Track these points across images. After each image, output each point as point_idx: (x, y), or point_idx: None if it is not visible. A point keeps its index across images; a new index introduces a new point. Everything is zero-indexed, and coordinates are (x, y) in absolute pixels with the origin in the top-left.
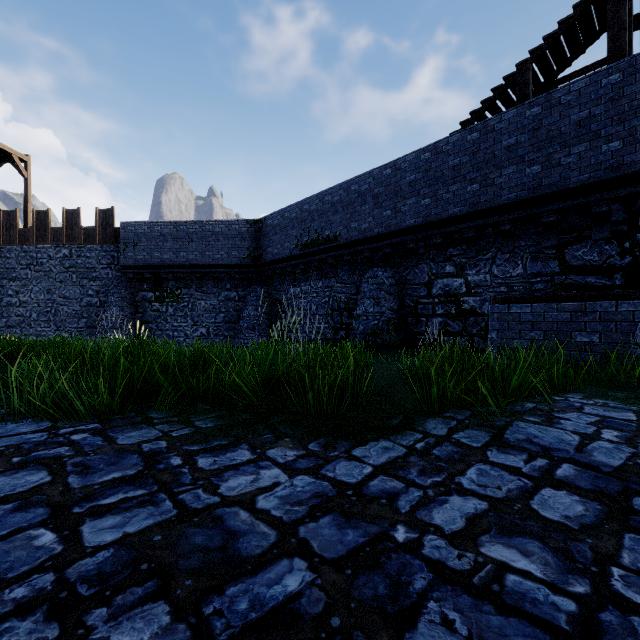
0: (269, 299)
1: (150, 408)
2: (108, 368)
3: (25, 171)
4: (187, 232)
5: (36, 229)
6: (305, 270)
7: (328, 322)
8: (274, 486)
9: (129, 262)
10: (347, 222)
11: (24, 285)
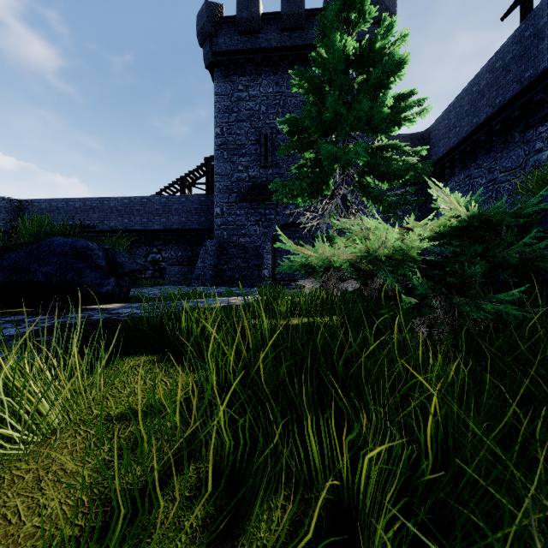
0: None
1: None
2: None
3: None
4: None
5: None
6: None
7: None
8: None
9: None
10: (101, 220)
11: None
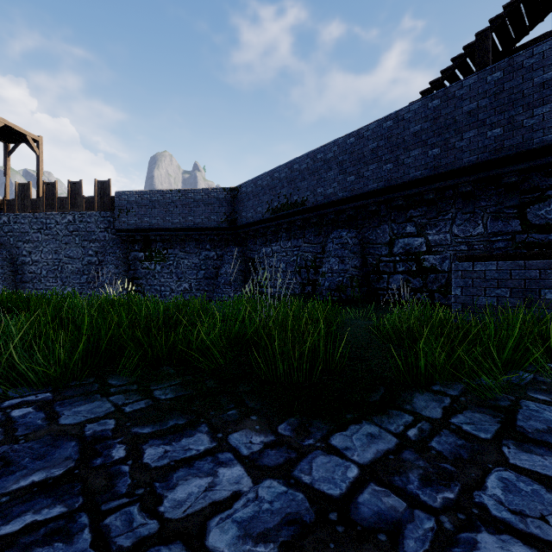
0: (243, 258)
1: (112, 372)
2: (71, 329)
3: (37, 149)
4: (172, 199)
5: (45, 199)
6: (275, 232)
7: (296, 278)
8: (233, 499)
9: (123, 226)
10: (313, 188)
11: (36, 246)
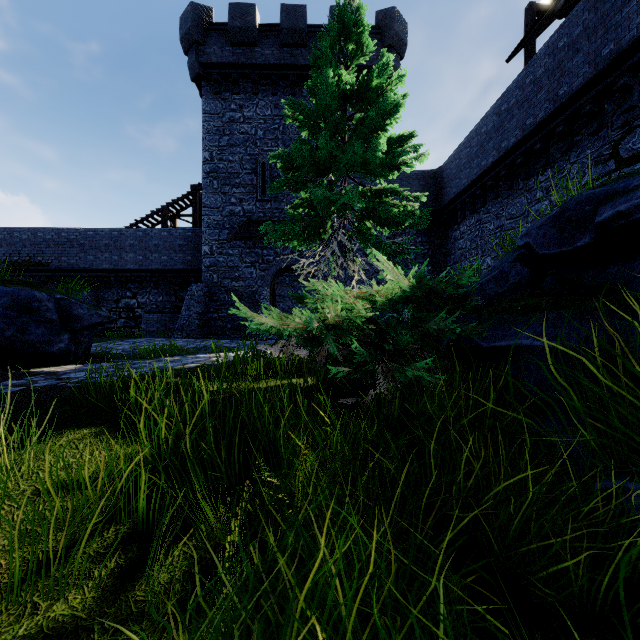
0: None
1: None
2: None
3: None
4: None
5: None
6: None
7: None
8: None
9: None
10: (58, 255)
11: None
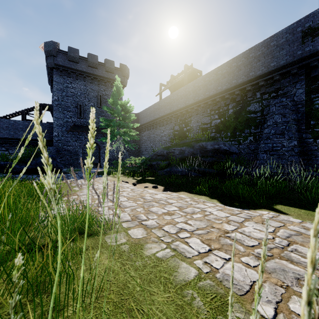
0: None
1: None
2: None
3: None
4: None
5: None
6: None
7: None
8: None
9: None
10: None
11: None
